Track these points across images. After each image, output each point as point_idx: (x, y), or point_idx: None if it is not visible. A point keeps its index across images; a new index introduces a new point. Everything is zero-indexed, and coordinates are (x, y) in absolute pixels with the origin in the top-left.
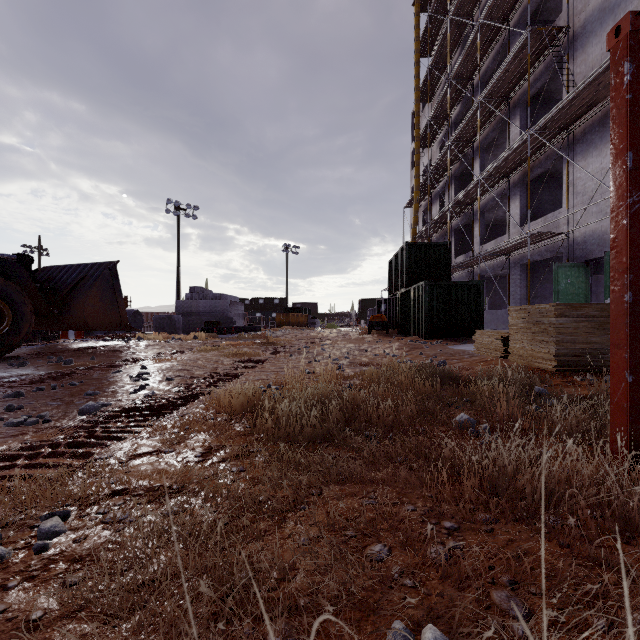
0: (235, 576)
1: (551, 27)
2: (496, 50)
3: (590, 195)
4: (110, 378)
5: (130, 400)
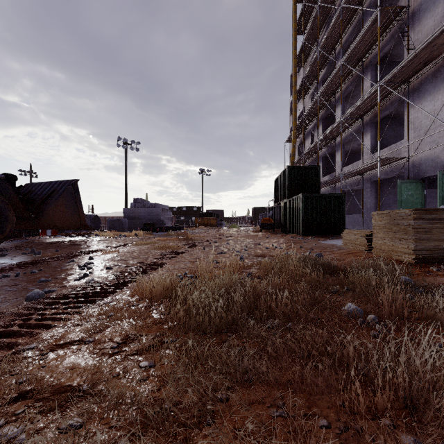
0: None
1: (395, 6)
2: (353, 27)
3: (425, 129)
4: (63, 267)
5: (73, 286)
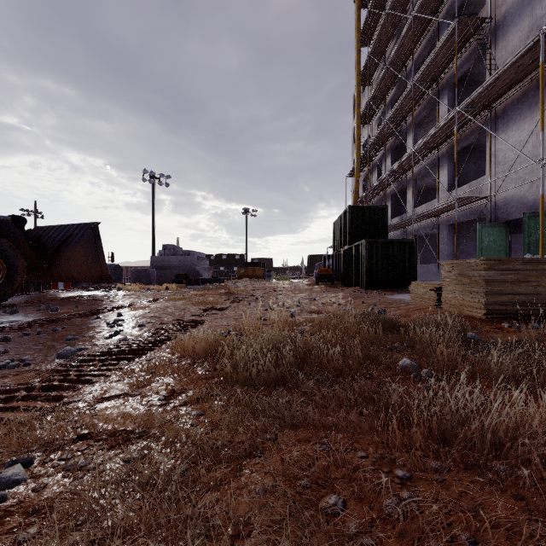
0: (188, 536)
1: (475, 18)
2: (427, 39)
3: (510, 164)
4: (89, 324)
5: (105, 344)
